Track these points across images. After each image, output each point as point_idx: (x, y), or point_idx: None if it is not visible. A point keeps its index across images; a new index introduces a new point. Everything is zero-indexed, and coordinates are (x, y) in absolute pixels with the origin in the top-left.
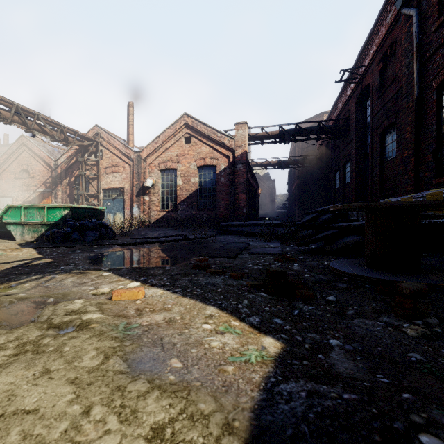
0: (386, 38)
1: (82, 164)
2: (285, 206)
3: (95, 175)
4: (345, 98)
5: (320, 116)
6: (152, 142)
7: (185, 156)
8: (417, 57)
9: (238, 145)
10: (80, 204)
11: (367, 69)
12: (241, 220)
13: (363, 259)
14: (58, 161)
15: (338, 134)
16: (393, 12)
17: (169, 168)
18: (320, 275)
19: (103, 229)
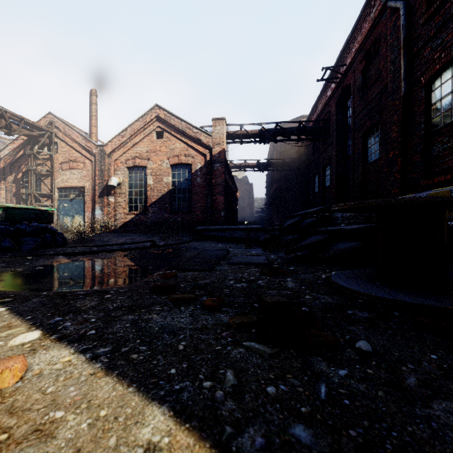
0: (369, 35)
1: (31, 157)
2: (263, 210)
3: (48, 172)
4: (325, 99)
5: (298, 119)
6: (118, 135)
7: (157, 152)
8: (405, 52)
9: (215, 142)
10: (28, 205)
11: (348, 69)
12: (218, 224)
13: (366, 270)
14: (1, 154)
15: (319, 136)
16: (377, 6)
17: (138, 165)
18: (325, 295)
19: (48, 234)
